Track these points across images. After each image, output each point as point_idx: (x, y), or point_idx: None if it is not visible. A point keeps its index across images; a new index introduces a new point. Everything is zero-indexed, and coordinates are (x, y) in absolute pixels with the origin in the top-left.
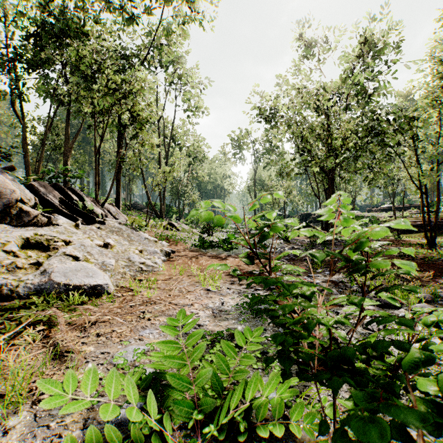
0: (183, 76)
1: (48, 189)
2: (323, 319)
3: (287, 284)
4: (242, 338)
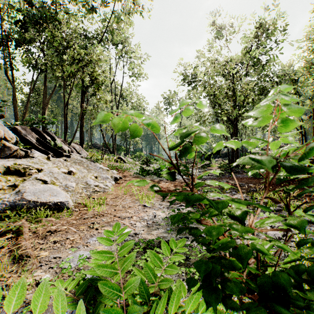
0: (129, 52)
1: (27, 131)
2: (259, 245)
3: (215, 202)
4: (167, 248)
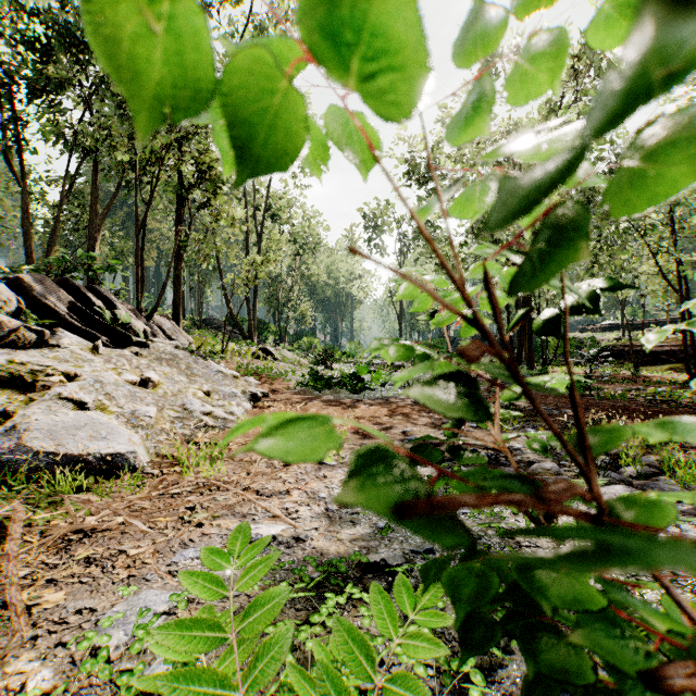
0: None
1: (48, 286)
2: None
3: None
4: (390, 610)
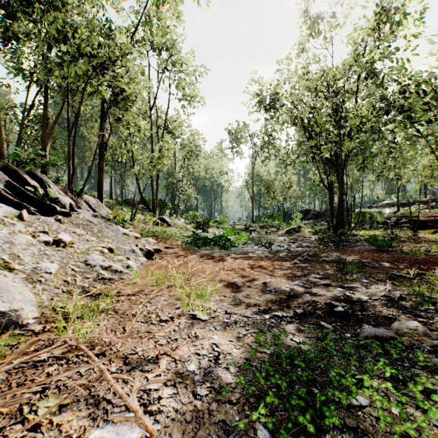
0: (177, 62)
1: None
2: None
3: None
4: None
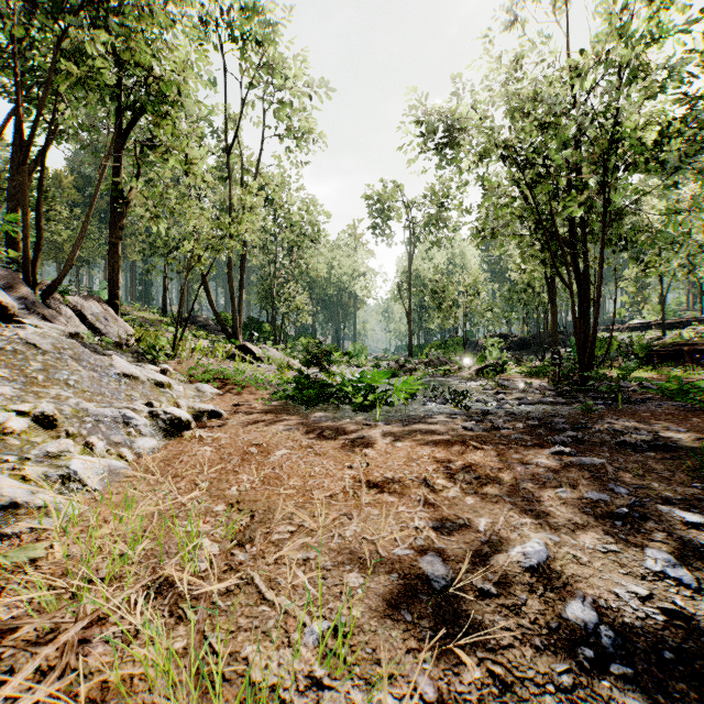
0: (277, 67)
1: None
2: None
3: None
4: None
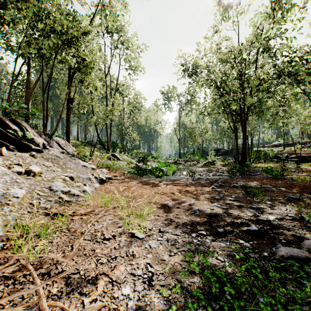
0: (125, 41)
1: None
2: None
3: None
4: None
